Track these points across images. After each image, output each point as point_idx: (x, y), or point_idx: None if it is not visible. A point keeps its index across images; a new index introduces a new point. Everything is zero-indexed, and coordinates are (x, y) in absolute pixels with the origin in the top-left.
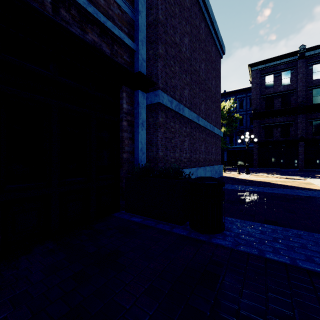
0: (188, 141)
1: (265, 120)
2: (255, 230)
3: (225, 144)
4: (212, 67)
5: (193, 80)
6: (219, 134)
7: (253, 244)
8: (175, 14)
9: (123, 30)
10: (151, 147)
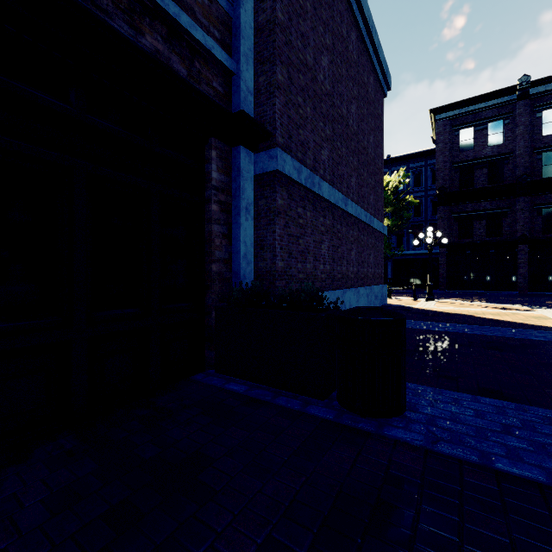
0: (328, 241)
1: (460, 206)
2: (464, 410)
3: (389, 249)
4: (370, 111)
5: (337, 133)
6: (381, 230)
7: (466, 440)
8: (305, 13)
9: (211, 33)
10: (263, 252)
